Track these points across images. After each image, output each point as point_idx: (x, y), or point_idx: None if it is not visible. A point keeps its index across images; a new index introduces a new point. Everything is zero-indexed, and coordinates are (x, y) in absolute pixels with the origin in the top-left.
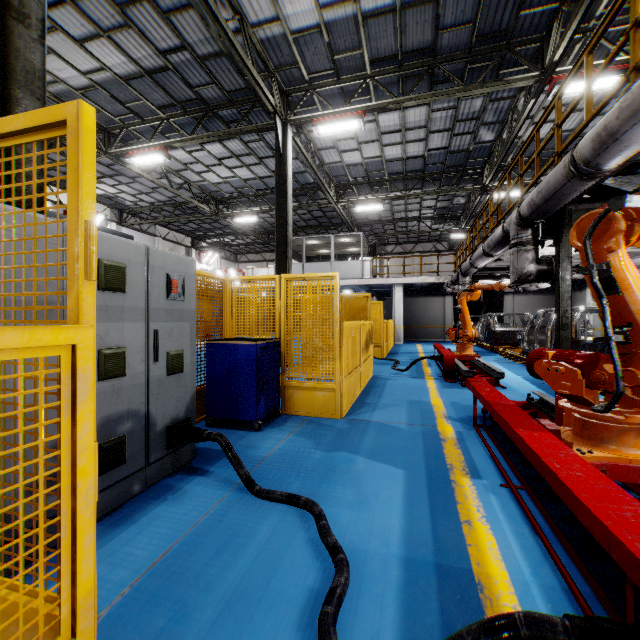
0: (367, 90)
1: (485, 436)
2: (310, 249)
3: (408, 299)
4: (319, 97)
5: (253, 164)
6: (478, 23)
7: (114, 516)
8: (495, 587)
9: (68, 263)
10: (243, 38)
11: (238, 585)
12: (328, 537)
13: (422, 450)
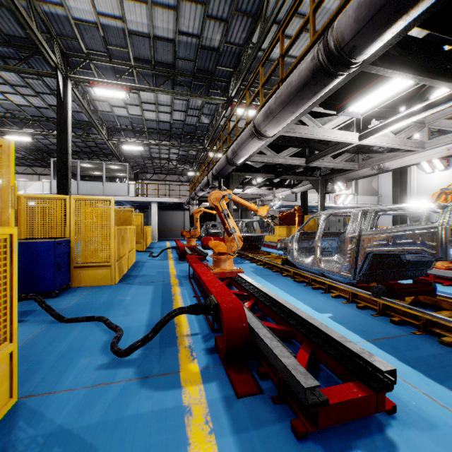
0: (132, 73)
1: (192, 281)
2: (84, 170)
3: (161, 212)
4: (95, 67)
5: (29, 95)
6: (197, 62)
7: None
8: (181, 323)
9: (4, 202)
10: (28, 6)
11: (66, 349)
12: (112, 324)
13: (161, 291)
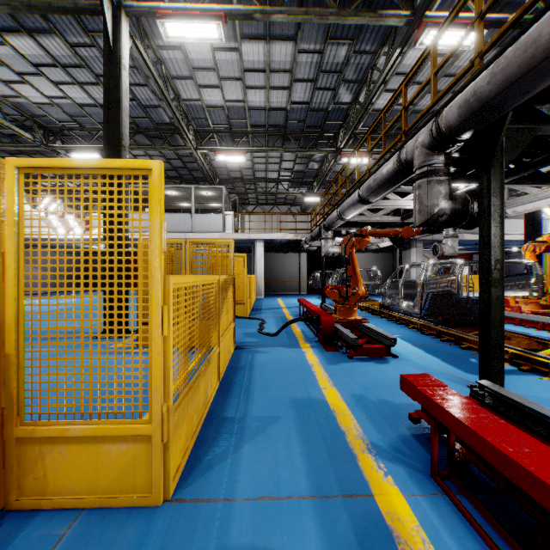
0: None
1: (482, 524)
2: (170, 201)
3: (268, 255)
4: None
5: (88, 83)
6: None
7: None
8: None
9: None
10: None
11: None
12: None
13: None
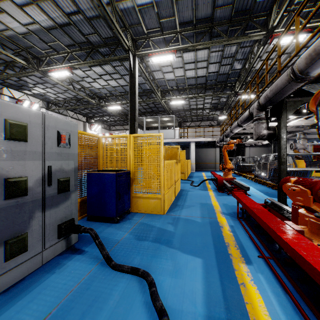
0: (177, 40)
1: (244, 224)
2: (148, 123)
3: (197, 149)
4: (152, 42)
5: (118, 78)
6: (235, 5)
7: (17, 287)
8: None
9: None
10: (111, 8)
11: None
12: (156, 301)
13: (210, 234)
